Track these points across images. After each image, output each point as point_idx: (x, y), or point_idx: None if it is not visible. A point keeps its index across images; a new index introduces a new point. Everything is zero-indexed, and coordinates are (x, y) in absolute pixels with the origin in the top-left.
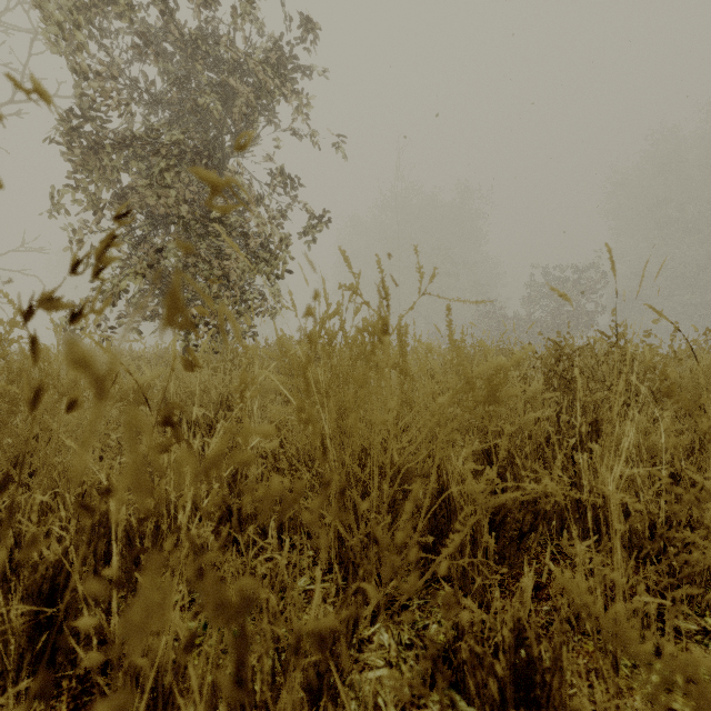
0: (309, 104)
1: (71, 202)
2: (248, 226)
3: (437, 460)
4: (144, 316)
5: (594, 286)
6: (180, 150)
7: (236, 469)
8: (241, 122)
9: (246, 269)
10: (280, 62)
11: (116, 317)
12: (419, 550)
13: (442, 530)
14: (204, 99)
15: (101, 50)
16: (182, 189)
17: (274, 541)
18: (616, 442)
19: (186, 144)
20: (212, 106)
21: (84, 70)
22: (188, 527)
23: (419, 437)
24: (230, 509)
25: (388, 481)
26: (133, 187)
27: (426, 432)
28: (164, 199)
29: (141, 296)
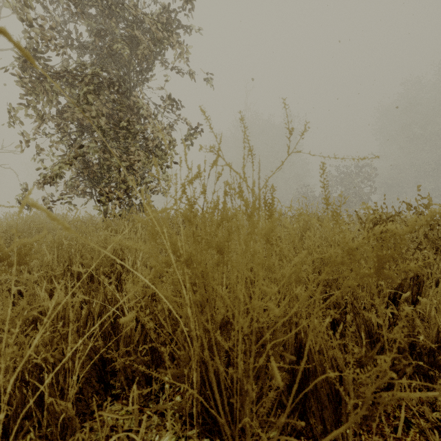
0: (188, 52)
1: (24, 115)
2: (147, 133)
3: (309, 339)
4: (76, 193)
5: (370, 176)
6: (99, 80)
7: (116, 318)
8: (142, 64)
9: (145, 162)
10: (168, 23)
11: (58, 194)
12: (279, 406)
13: (300, 386)
14: (116, 45)
15: (45, 11)
16: (100, 106)
17: (137, 407)
18: (439, 294)
19: (104, 77)
20: (123, 53)
21: (29, 20)
22: (65, 377)
23: (278, 297)
24: (105, 359)
25: (252, 355)
26: (68, 106)
27: (296, 307)
28: (88, 113)
29: (76, 180)
